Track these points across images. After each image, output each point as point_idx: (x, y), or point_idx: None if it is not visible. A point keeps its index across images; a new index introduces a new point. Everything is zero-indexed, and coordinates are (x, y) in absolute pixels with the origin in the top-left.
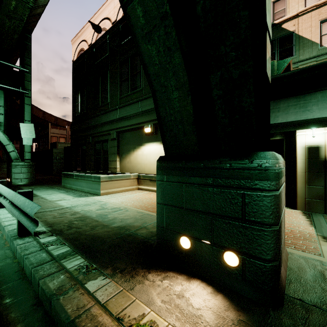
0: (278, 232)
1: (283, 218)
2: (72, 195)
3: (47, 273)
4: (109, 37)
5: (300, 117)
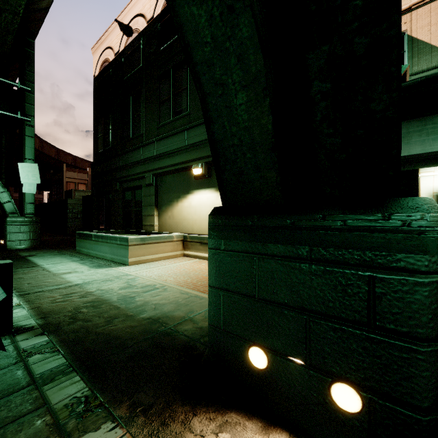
0: None
1: None
2: (88, 265)
3: (13, 415)
4: (143, 41)
5: (431, 147)
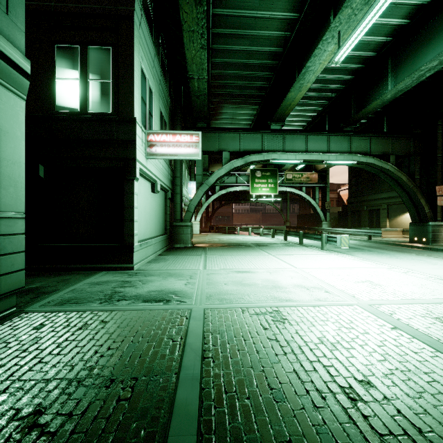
0: (432, 234)
1: (442, 235)
2: (366, 237)
3: (384, 242)
4: None
5: None
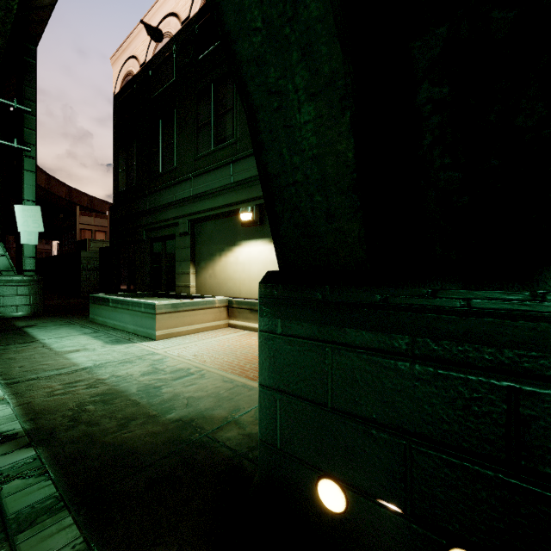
0: None
1: None
2: (102, 340)
3: None
4: (176, 48)
5: None
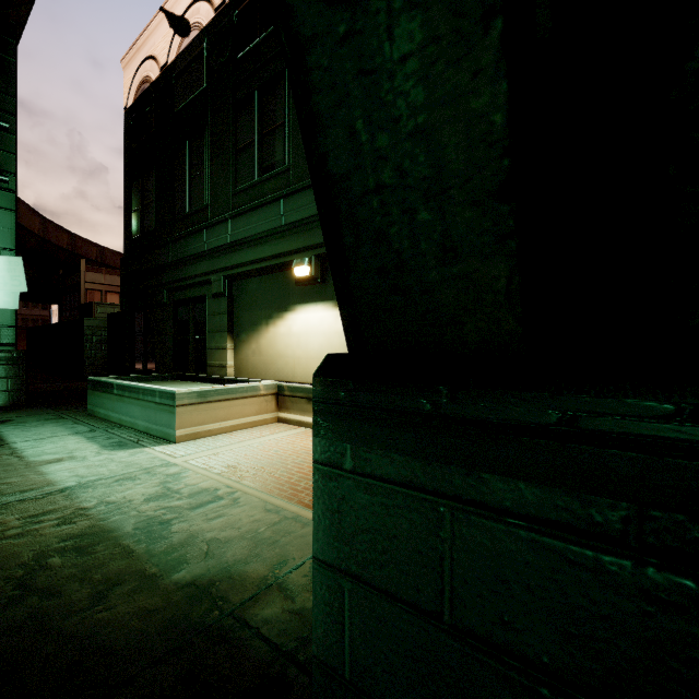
0: None
1: None
2: (99, 444)
3: None
4: (207, 44)
5: None
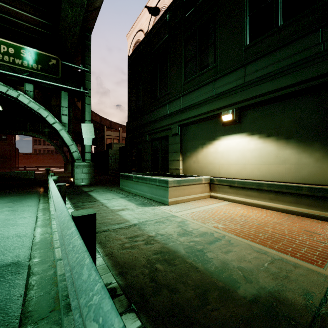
0: None
1: None
2: (134, 203)
3: None
4: (169, 15)
5: None
